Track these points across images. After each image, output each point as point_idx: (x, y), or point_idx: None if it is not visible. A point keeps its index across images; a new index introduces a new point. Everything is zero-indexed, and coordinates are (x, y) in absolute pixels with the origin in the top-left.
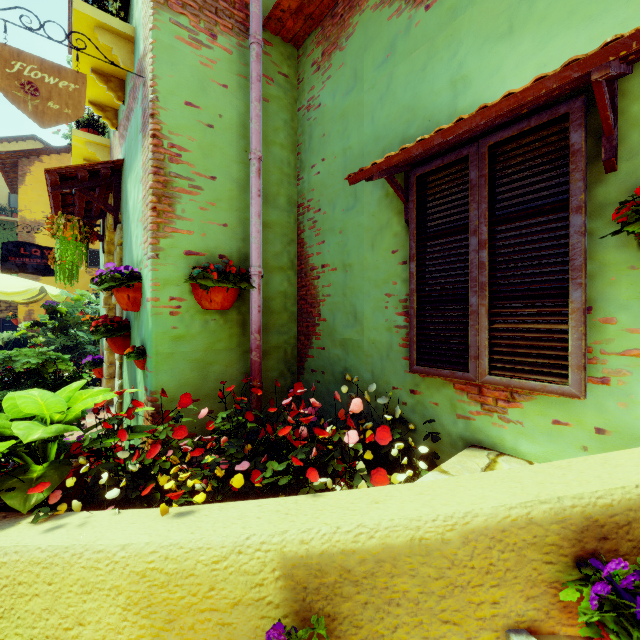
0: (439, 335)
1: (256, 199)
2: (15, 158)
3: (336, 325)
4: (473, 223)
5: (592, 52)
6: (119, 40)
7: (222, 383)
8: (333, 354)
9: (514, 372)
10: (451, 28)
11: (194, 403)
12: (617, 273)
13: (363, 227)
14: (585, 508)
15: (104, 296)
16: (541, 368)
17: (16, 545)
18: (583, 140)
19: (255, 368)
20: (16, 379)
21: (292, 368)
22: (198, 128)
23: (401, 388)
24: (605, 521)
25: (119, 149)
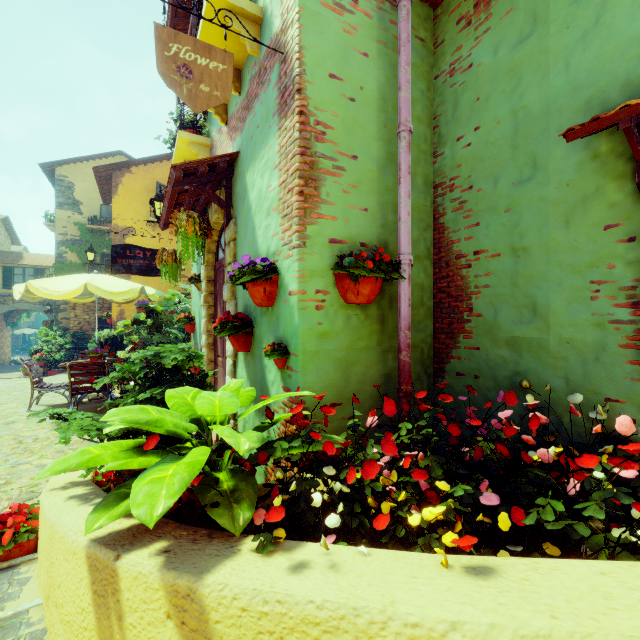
0: None
1: (406, 177)
2: (109, 171)
3: (499, 321)
4: None
5: None
6: (247, 23)
7: (375, 386)
8: (494, 355)
9: None
10: None
11: (337, 407)
12: None
13: (549, 201)
14: None
15: (204, 294)
16: None
17: (274, 591)
18: None
19: (405, 370)
20: (160, 376)
21: (428, 370)
22: (341, 102)
23: (624, 400)
24: None
25: (229, 144)
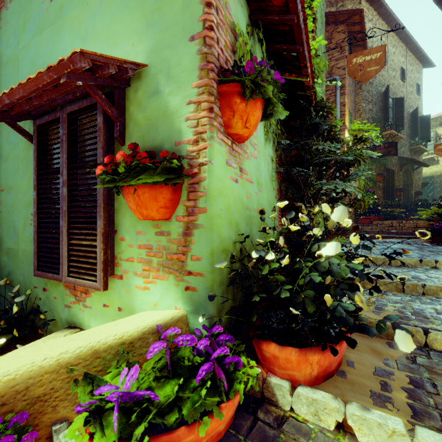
0: (50, 247)
1: None
2: None
3: (4, 237)
4: (62, 167)
5: (55, 64)
6: None
7: None
8: (2, 261)
9: (79, 274)
10: (62, 21)
11: None
12: (125, 209)
13: (19, 158)
14: None
15: None
16: (89, 271)
17: None
18: (102, 122)
19: None
20: None
21: None
22: None
23: (38, 287)
24: (6, 392)
25: None
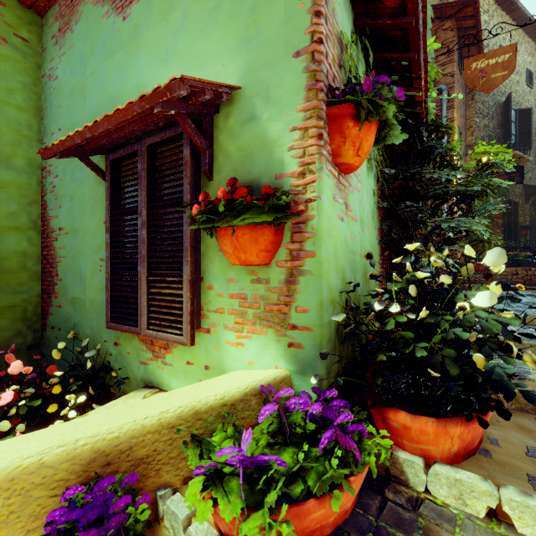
0: (125, 296)
1: None
2: None
3: (68, 285)
4: (140, 206)
5: (150, 92)
6: None
7: None
8: (66, 311)
9: (161, 327)
10: (137, 42)
11: None
12: (214, 254)
13: (86, 197)
14: (95, 444)
15: None
16: (173, 323)
17: None
18: (189, 155)
19: None
20: None
21: (34, 325)
22: None
23: (109, 341)
24: (111, 450)
25: None
